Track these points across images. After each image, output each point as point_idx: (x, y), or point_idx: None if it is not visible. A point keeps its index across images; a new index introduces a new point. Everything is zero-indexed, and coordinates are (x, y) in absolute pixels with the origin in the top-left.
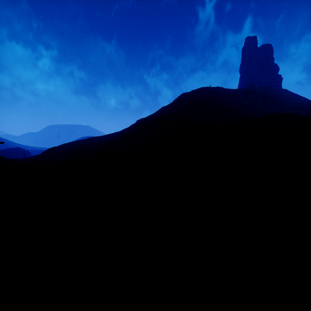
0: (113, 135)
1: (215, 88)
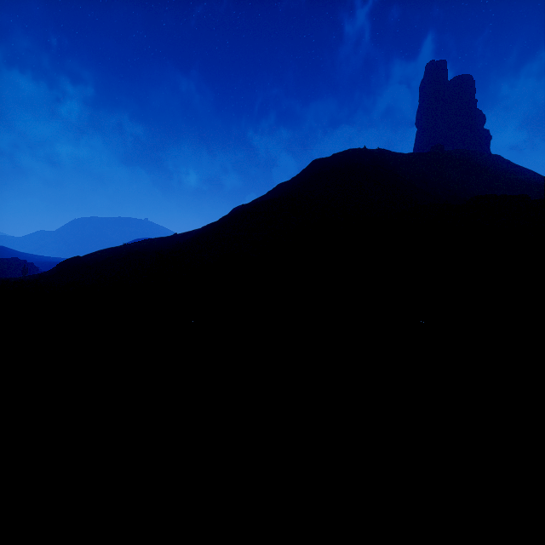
0: (188, 236)
1: (373, 151)
